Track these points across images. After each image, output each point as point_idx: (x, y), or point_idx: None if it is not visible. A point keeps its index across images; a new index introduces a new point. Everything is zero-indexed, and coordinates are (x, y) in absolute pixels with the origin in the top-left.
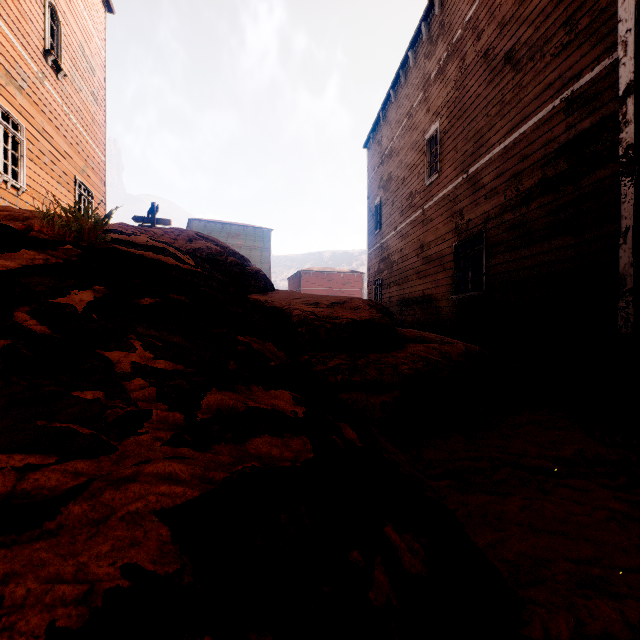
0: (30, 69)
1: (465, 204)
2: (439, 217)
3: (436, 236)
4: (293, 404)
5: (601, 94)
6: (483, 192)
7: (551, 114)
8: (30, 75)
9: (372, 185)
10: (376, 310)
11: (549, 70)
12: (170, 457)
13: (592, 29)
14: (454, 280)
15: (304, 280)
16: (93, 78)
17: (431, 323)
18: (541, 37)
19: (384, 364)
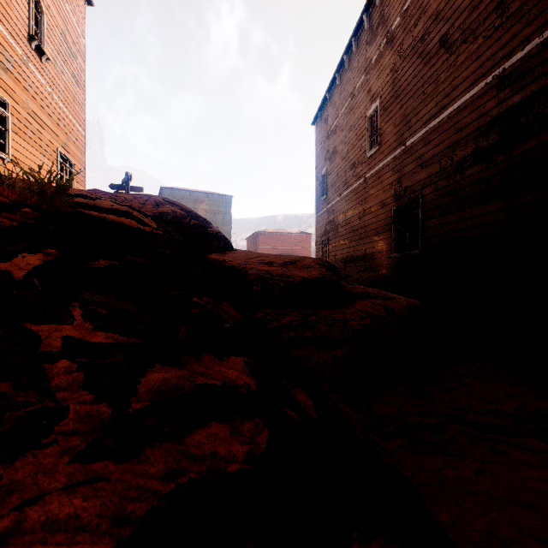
0: (15, 52)
1: (403, 173)
2: (379, 185)
3: (377, 201)
4: (246, 372)
5: (531, 71)
6: (420, 162)
7: (483, 90)
8: (15, 57)
9: (319, 157)
10: (325, 268)
11: (481, 50)
12: (75, 484)
13: (523, 11)
14: (393, 240)
15: (260, 240)
16: (74, 62)
17: (372, 278)
18: (474, 21)
19: (334, 320)
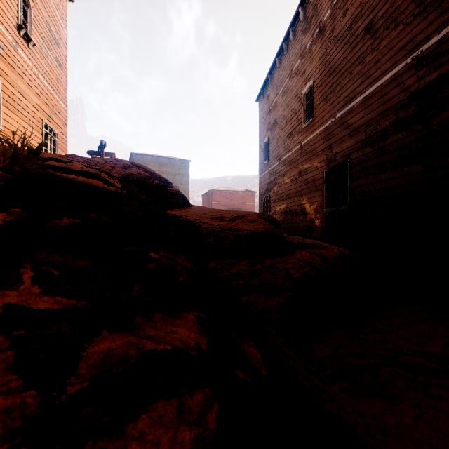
0: (5, 38)
1: (333, 141)
2: (313, 151)
3: (310, 165)
4: (197, 329)
5: (447, 52)
6: (348, 131)
7: (404, 70)
8: (5, 43)
9: (262, 128)
10: (268, 222)
11: (402, 36)
12: None
13: (439, 1)
14: (325, 198)
15: (213, 197)
16: (57, 48)
17: (307, 229)
18: (395, 11)
19: (277, 269)
